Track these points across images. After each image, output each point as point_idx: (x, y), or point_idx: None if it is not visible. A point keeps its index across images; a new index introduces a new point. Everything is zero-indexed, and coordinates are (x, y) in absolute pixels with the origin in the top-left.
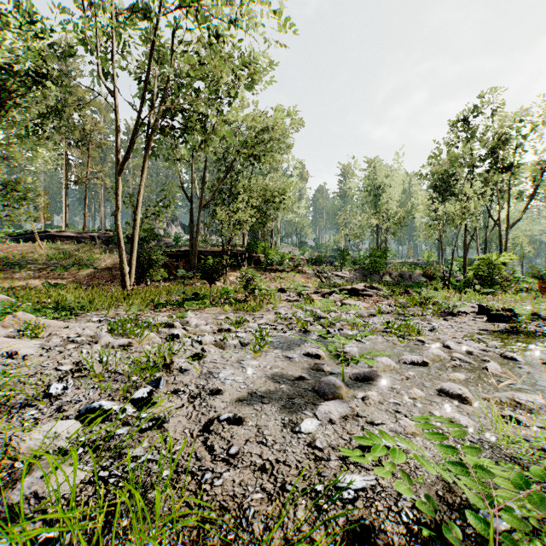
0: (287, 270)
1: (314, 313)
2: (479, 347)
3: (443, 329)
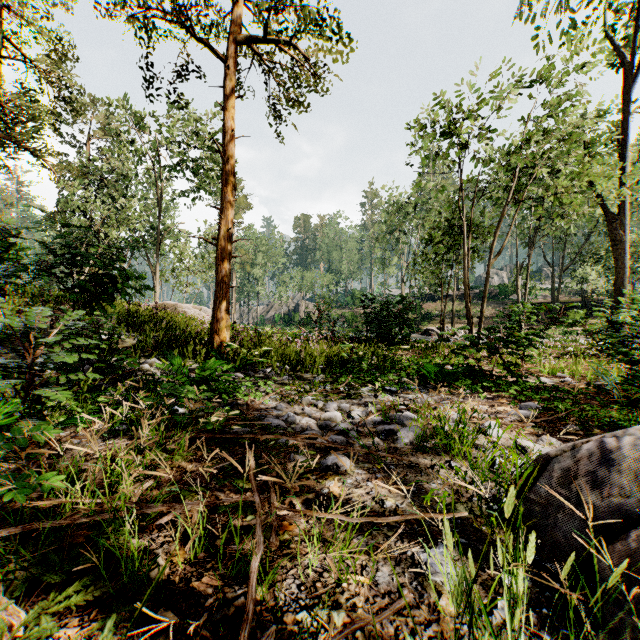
0: None
1: None
2: None
3: None
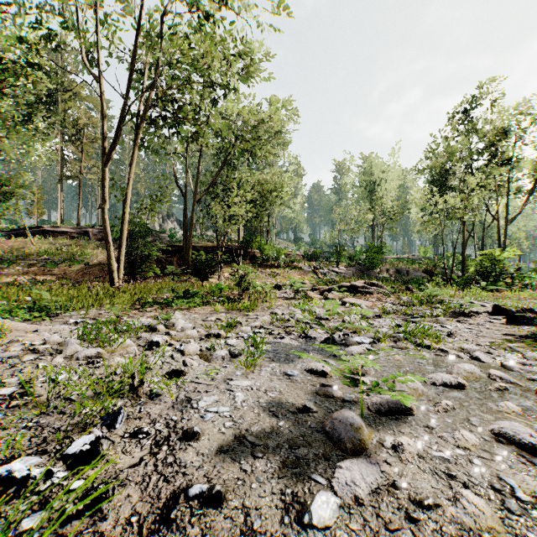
0: (282, 265)
1: (313, 313)
2: (514, 359)
3: (461, 334)
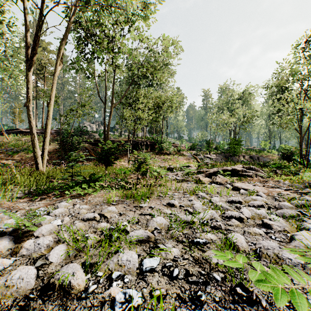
0: (172, 153)
1: (214, 204)
2: None
3: None
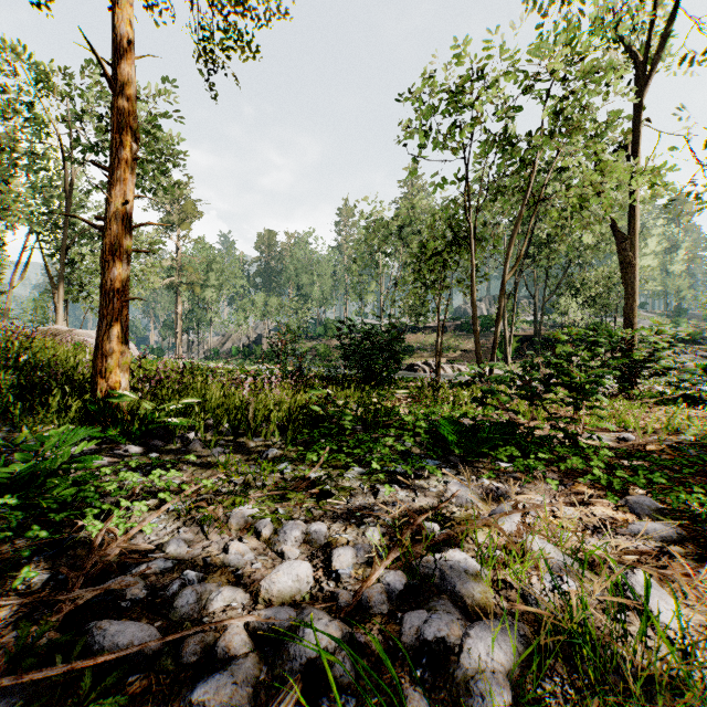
0: None
1: None
2: None
3: None
